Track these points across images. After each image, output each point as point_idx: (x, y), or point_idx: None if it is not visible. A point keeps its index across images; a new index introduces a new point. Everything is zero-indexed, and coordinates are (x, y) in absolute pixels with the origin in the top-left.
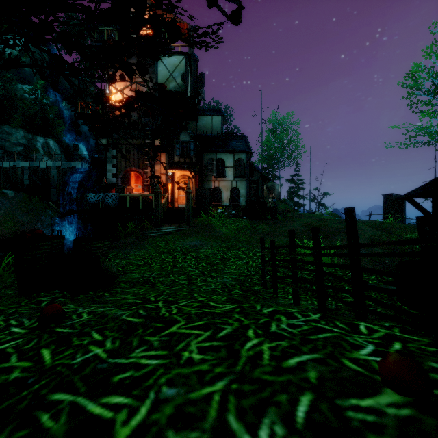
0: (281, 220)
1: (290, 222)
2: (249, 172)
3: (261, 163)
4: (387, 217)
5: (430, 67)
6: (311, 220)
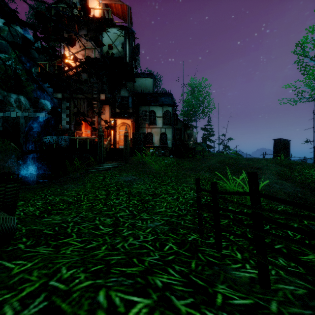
0: (200, 158)
1: (207, 159)
2: (174, 121)
3: (183, 116)
4: (276, 156)
5: (314, 39)
6: (223, 158)
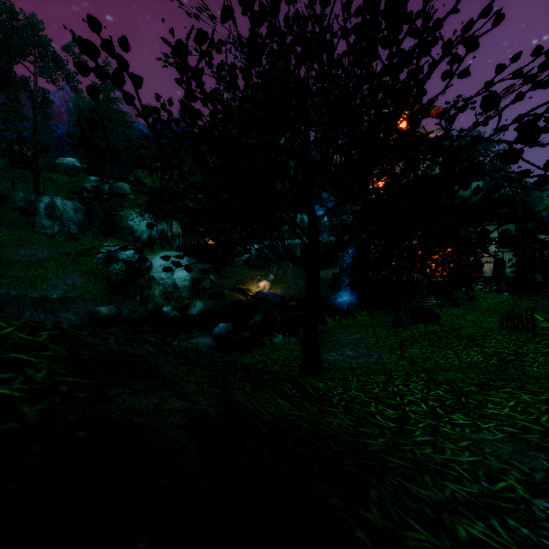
0: None
1: None
2: None
3: None
4: None
5: None
6: None
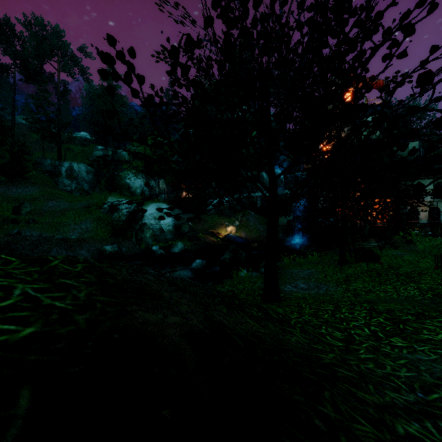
0: None
1: None
2: None
3: None
4: None
5: None
6: None
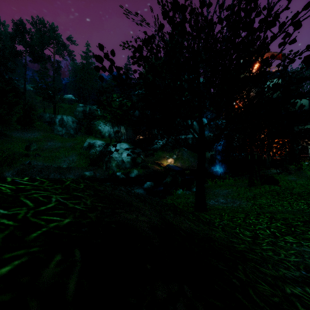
0: None
1: None
2: None
3: None
4: None
5: None
6: None
